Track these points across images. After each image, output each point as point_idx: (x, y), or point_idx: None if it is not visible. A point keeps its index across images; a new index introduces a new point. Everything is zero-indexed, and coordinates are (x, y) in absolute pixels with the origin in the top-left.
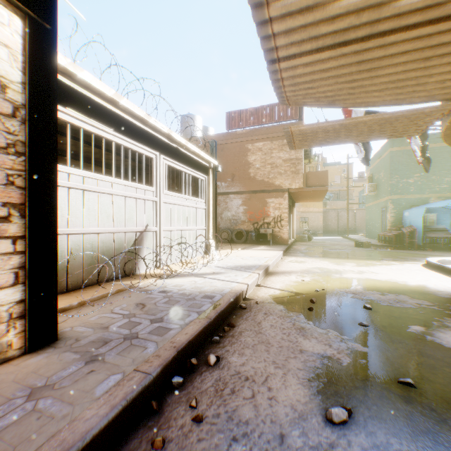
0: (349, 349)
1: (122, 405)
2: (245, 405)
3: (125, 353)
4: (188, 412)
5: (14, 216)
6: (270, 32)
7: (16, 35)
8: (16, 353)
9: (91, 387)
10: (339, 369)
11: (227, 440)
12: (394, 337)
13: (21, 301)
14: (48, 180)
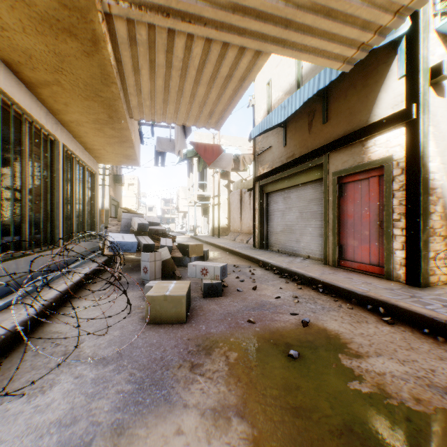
0: (360, 377)
1: (346, 288)
2: (337, 314)
3: (389, 293)
4: (346, 307)
5: (401, 219)
6: (413, 2)
7: (402, 136)
8: (402, 281)
9: (361, 286)
10: (335, 348)
11: (324, 307)
12: (357, 446)
13: (404, 258)
14: (413, 199)
